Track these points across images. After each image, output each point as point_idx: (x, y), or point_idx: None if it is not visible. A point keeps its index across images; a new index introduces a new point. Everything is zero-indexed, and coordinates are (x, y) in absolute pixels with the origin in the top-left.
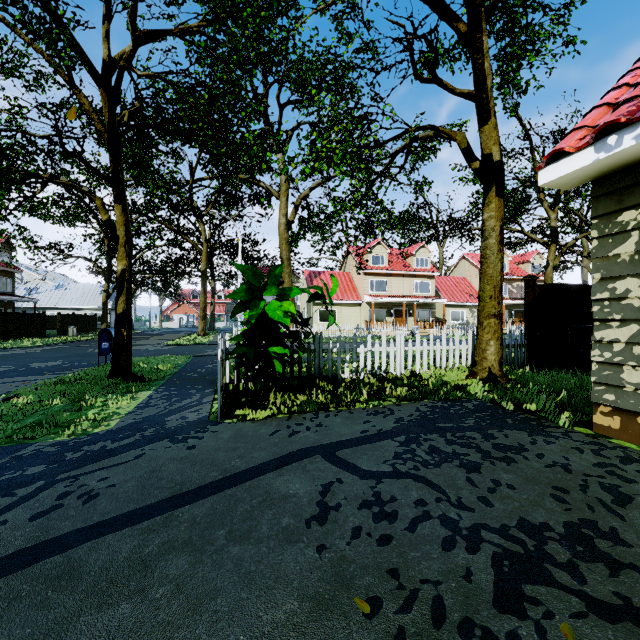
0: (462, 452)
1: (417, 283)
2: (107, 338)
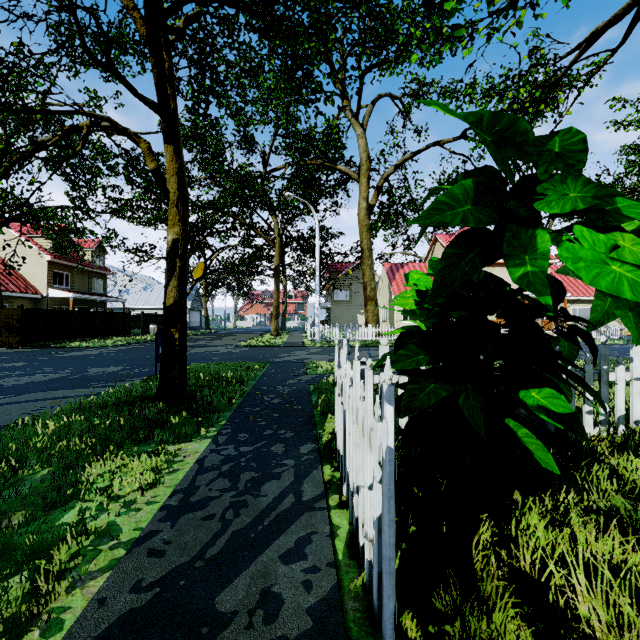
0: None
1: None
2: None
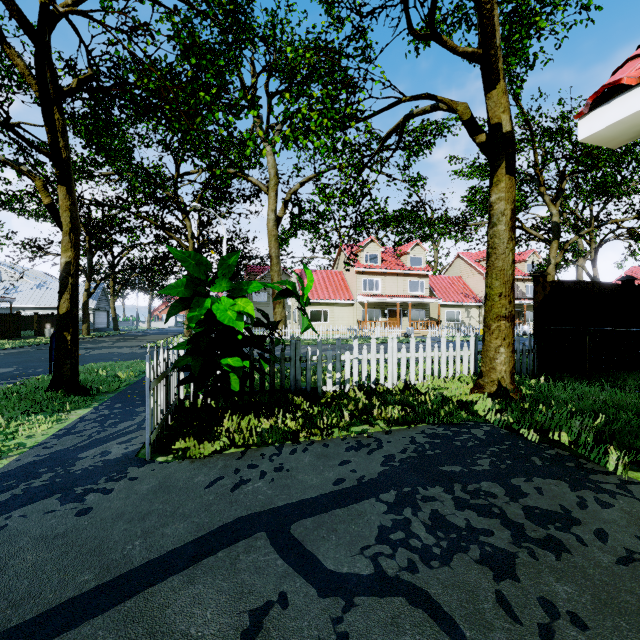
0: (481, 527)
1: (411, 282)
2: None
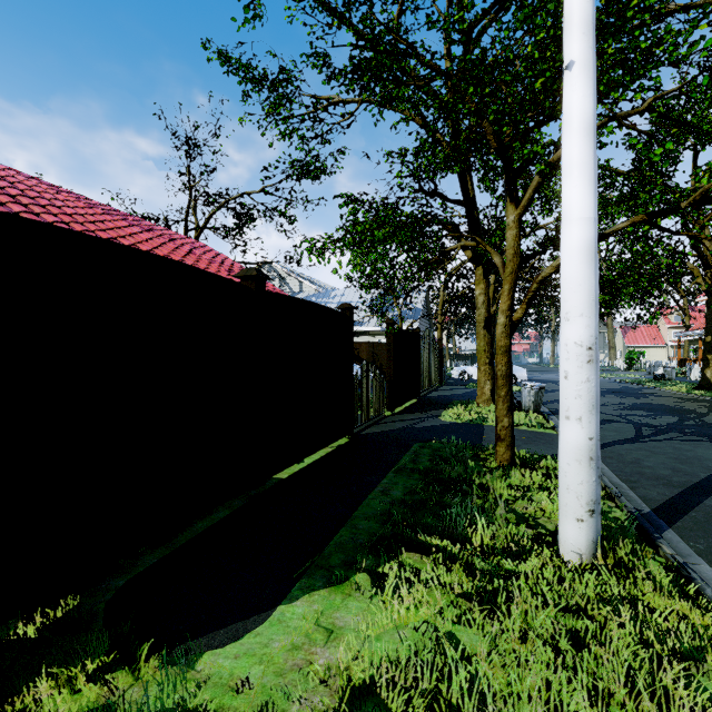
0: None
1: None
2: None
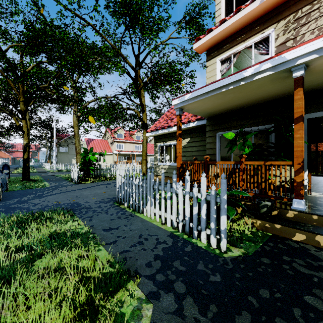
0: None
1: (136, 146)
2: (7, 168)
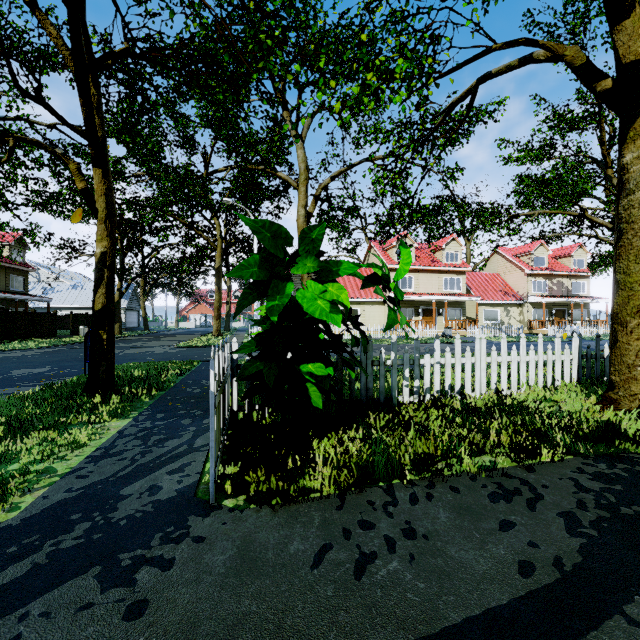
0: None
1: (447, 280)
2: None
